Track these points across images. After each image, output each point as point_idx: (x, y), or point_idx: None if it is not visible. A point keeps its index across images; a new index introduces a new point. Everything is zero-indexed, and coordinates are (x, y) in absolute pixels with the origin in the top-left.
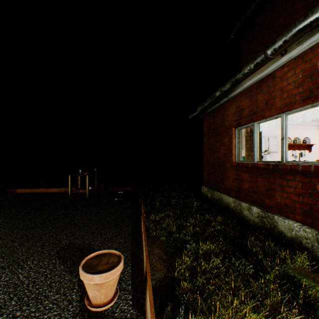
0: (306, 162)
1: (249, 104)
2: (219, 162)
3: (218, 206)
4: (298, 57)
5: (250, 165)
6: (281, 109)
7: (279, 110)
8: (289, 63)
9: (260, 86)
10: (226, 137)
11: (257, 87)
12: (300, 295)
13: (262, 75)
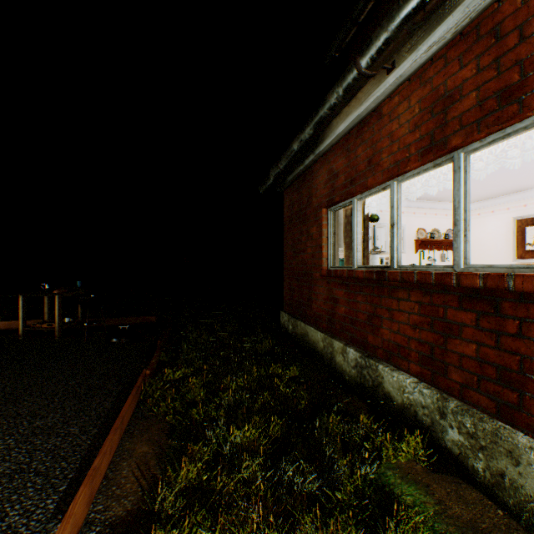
0: (427, 266)
1: (346, 166)
2: (304, 270)
3: (302, 346)
4: (414, 75)
5: (346, 273)
6: (391, 172)
7: (387, 174)
8: (402, 88)
9: (361, 132)
10: (314, 226)
11: (357, 134)
12: (389, 533)
13: (362, 110)
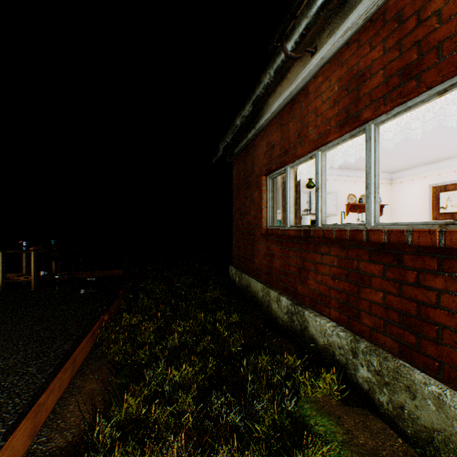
0: (345, 225)
1: (280, 138)
2: (248, 229)
3: (246, 296)
4: (334, 58)
5: (280, 232)
6: (315, 142)
7: (313, 145)
8: (324, 69)
9: (293, 109)
10: (256, 191)
11: (289, 110)
12: None
13: (292, 89)
